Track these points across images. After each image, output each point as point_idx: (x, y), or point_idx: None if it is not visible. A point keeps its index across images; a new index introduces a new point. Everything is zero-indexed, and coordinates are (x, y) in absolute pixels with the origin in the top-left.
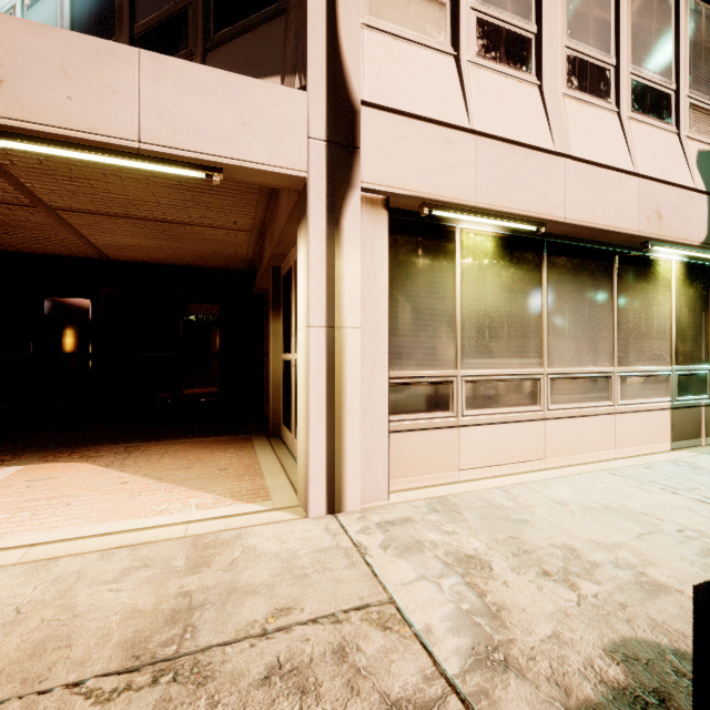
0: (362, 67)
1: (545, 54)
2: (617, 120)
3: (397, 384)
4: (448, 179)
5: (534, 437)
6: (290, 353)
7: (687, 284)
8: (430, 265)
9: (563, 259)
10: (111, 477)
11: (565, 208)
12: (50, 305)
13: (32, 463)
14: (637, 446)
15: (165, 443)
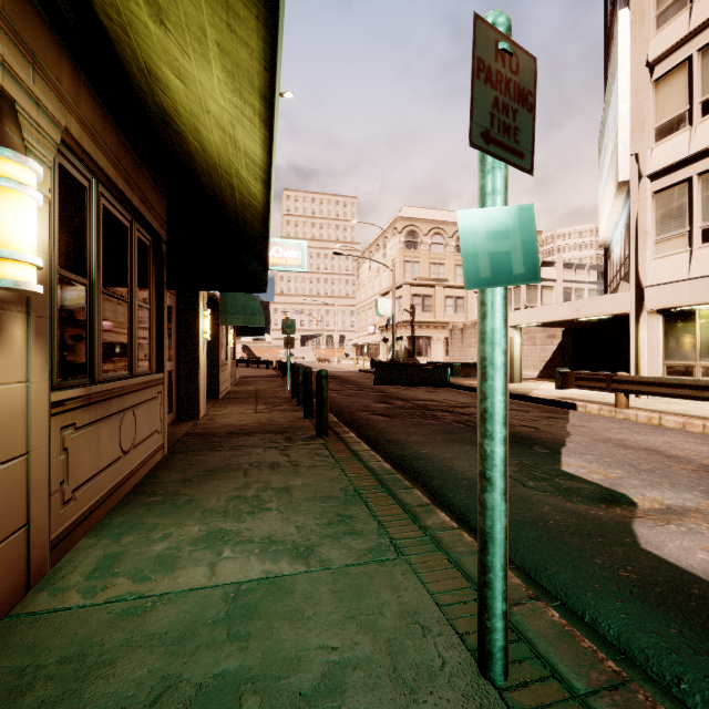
0: (648, 275)
1: None
2: None
3: (669, 366)
4: (677, 299)
5: None
6: None
7: None
8: (683, 325)
9: None
10: None
11: None
12: None
13: None
14: None
15: None
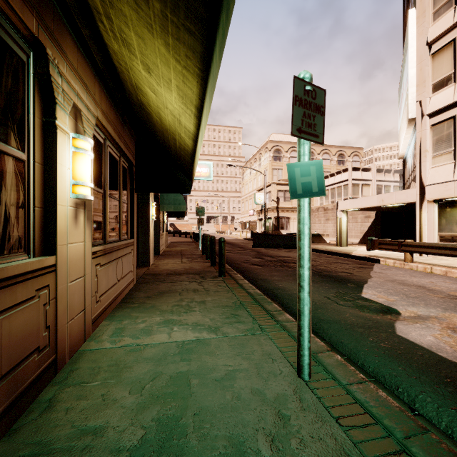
0: (428, 178)
1: None
2: None
3: (441, 236)
4: (446, 193)
5: None
6: None
7: None
8: (450, 210)
9: None
10: None
11: None
12: None
13: None
14: None
15: None
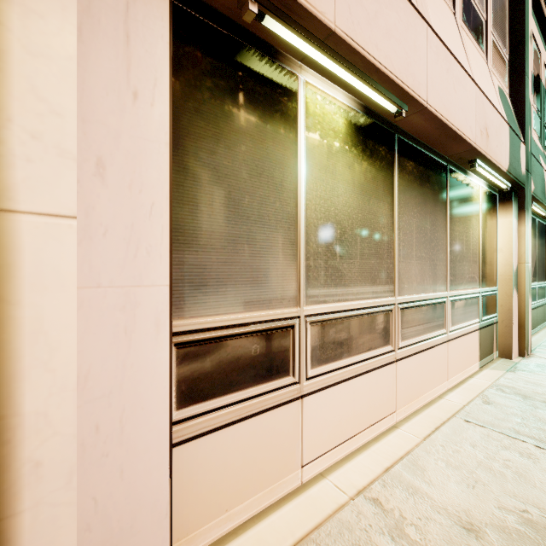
0: None
1: None
2: (455, 20)
3: (197, 343)
4: None
5: (386, 386)
6: None
7: (487, 211)
8: (259, 127)
9: (411, 163)
10: None
11: (427, 89)
12: None
13: None
14: (461, 371)
15: None
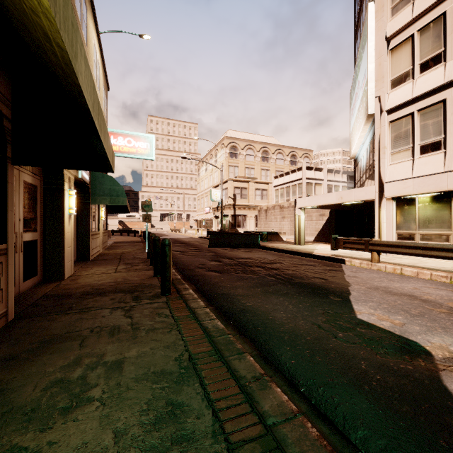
0: (386, 175)
1: (448, 141)
2: None
3: (399, 234)
4: (404, 190)
5: None
6: None
7: None
8: (408, 207)
9: None
10: None
11: (447, 186)
12: None
13: None
14: None
15: None
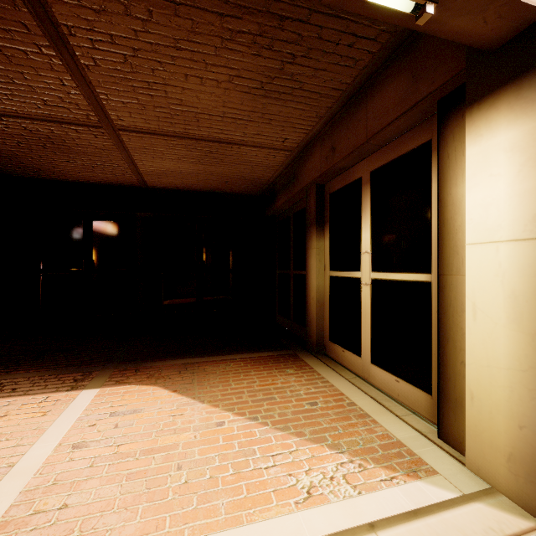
0: None
1: None
2: None
3: None
4: None
5: None
6: (353, 271)
7: None
8: None
9: None
10: (198, 413)
11: None
12: (97, 227)
13: (105, 384)
14: None
15: (218, 359)
